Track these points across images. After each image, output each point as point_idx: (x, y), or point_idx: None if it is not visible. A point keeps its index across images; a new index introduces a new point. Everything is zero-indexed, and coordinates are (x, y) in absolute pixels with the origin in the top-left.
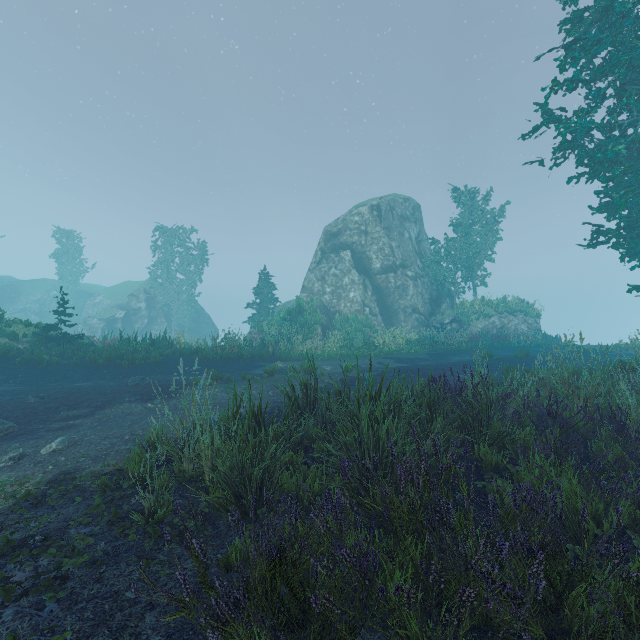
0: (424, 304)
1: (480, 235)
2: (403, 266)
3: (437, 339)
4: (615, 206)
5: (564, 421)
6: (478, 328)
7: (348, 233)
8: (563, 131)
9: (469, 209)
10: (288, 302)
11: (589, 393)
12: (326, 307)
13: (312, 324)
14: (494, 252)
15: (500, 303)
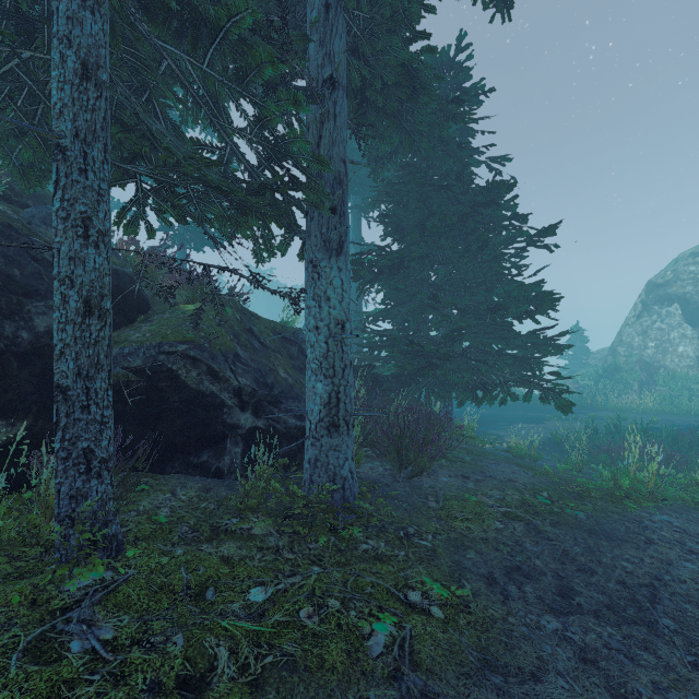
0: None
1: None
2: None
3: None
4: None
5: None
6: None
7: (678, 284)
8: None
9: None
10: (602, 349)
11: None
12: (647, 362)
13: (628, 381)
14: None
15: None
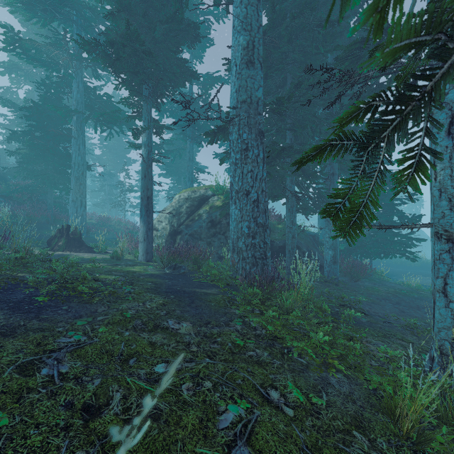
0: None
1: None
2: None
3: None
4: None
5: None
6: None
7: None
8: None
9: None
10: None
11: None
12: None
13: None
14: None
15: None
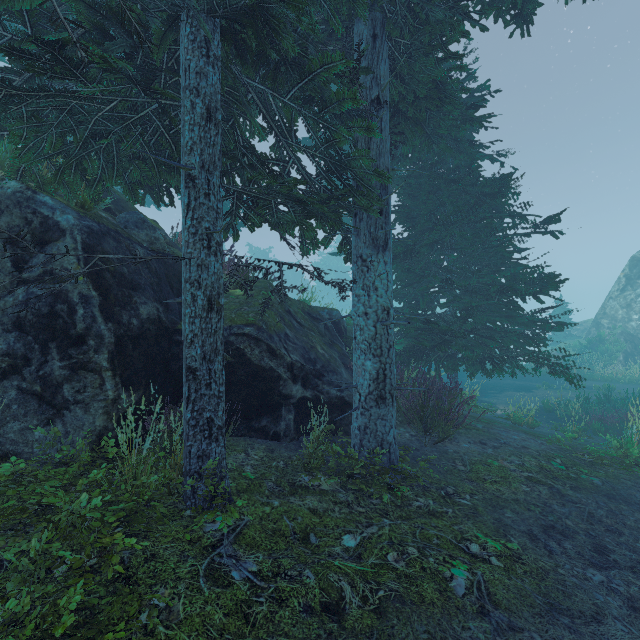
0: None
1: None
2: None
3: None
4: None
5: None
6: None
7: None
8: None
9: None
10: (584, 321)
11: None
12: (631, 334)
13: (613, 352)
14: None
15: None
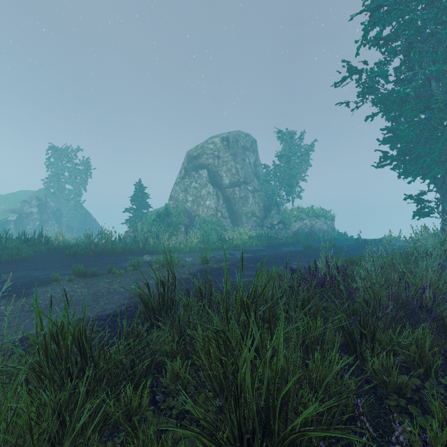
0: (260, 210)
1: (296, 163)
2: (245, 182)
3: (270, 235)
4: (394, 139)
5: (436, 314)
6: (296, 227)
7: (205, 157)
8: (370, 75)
9: (289, 145)
10: (159, 208)
11: (432, 280)
12: (188, 212)
13: (177, 224)
14: (305, 175)
15: (310, 210)
